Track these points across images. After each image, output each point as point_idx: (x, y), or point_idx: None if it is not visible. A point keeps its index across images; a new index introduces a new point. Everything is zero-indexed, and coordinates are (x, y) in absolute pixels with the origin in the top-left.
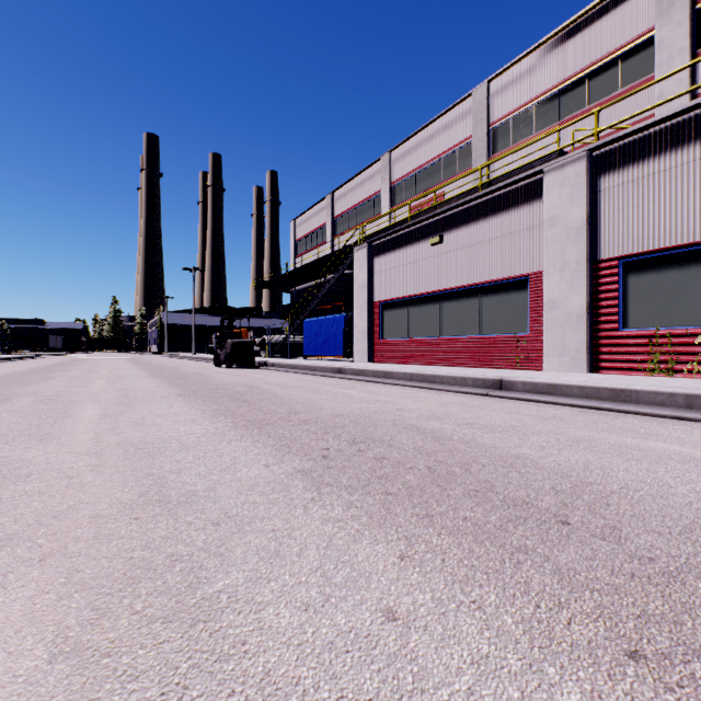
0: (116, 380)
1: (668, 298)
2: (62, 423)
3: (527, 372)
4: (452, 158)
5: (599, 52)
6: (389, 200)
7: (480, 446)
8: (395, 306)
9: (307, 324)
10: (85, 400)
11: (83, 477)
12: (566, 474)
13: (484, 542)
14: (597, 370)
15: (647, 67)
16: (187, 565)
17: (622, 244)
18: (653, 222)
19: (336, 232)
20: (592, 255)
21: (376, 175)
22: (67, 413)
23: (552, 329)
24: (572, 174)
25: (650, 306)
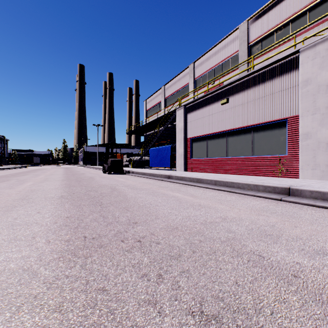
0: (39, 182)
1: None
2: None
3: (294, 180)
4: (227, 63)
5: None
6: (193, 87)
7: None
8: (199, 140)
9: (151, 151)
10: None
11: None
12: None
13: None
14: None
15: None
16: None
17: None
18: None
19: (166, 105)
20: None
21: (186, 75)
22: None
23: (306, 151)
24: (322, 50)
25: None
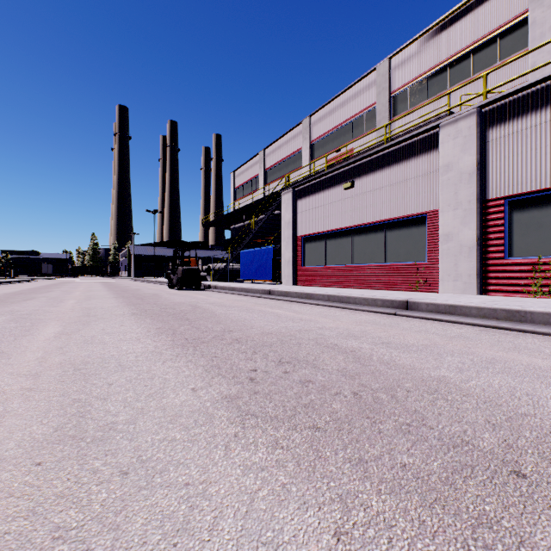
0: (85, 300)
1: (548, 231)
2: (20, 341)
3: (426, 294)
4: (360, 120)
5: (482, 31)
6: (309, 155)
7: (400, 367)
8: (315, 239)
9: (243, 254)
10: (51, 318)
11: (9, 403)
12: (495, 403)
13: (434, 507)
14: (486, 292)
15: (522, 43)
16: (70, 548)
17: (508, 186)
18: (535, 167)
19: (267, 181)
20: (481, 196)
21: (298, 135)
22: (29, 331)
23: (447, 257)
24: (464, 128)
25: (532, 238)
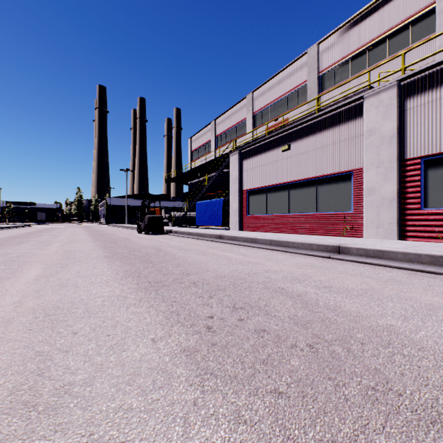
0: (68, 243)
1: None
2: (4, 284)
3: (354, 239)
4: (294, 95)
5: (396, 20)
6: (252, 124)
7: (347, 314)
8: (257, 192)
9: (198, 205)
10: (36, 261)
11: None
12: None
13: None
14: (404, 238)
15: (430, 29)
16: None
17: (424, 147)
18: None
19: (217, 145)
20: (400, 156)
21: (243, 108)
22: (14, 273)
23: (370, 208)
24: (385, 98)
25: None
